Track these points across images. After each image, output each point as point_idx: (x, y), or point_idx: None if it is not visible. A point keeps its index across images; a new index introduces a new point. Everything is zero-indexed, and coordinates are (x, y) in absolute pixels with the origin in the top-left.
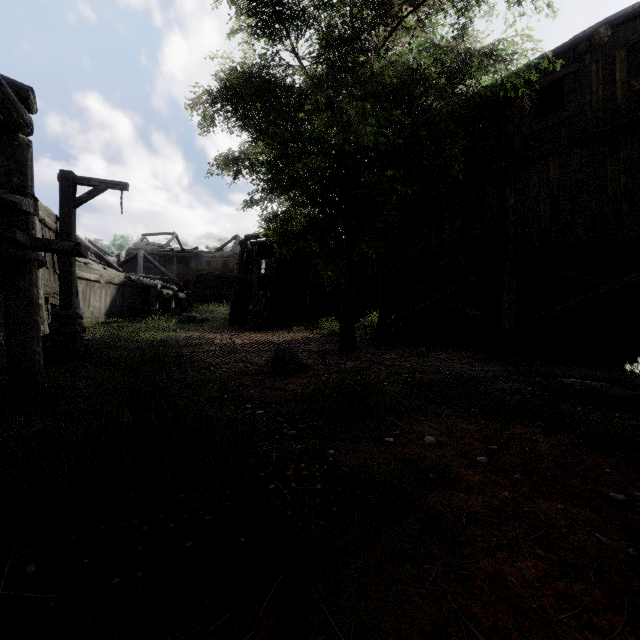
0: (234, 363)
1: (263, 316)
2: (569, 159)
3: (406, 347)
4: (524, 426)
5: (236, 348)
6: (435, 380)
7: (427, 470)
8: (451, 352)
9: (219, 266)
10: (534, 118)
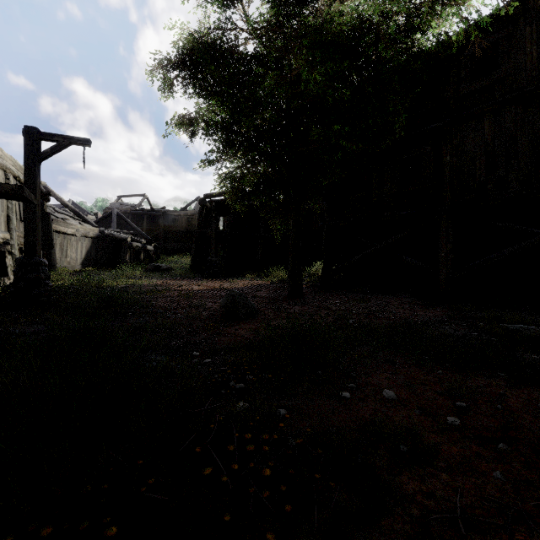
0: (189, 308)
1: (221, 266)
2: (504, 117)
3: (349, 293)
4: (484, 376)
5: (193, 294)
6: (381, 325)
7: (398, 442)
8: (391, 298)
9: (183, 223)
10: (469, 80)
